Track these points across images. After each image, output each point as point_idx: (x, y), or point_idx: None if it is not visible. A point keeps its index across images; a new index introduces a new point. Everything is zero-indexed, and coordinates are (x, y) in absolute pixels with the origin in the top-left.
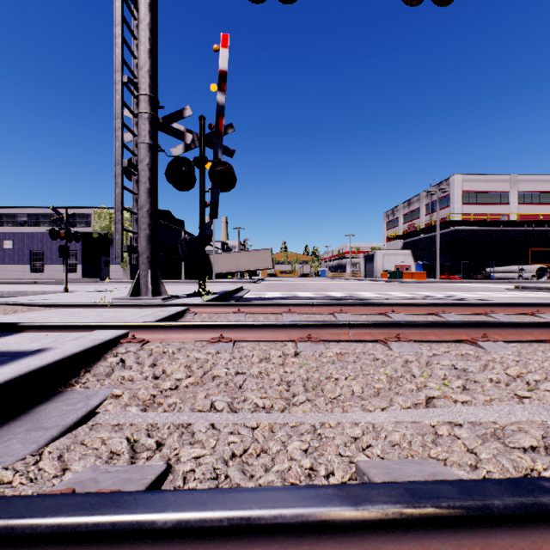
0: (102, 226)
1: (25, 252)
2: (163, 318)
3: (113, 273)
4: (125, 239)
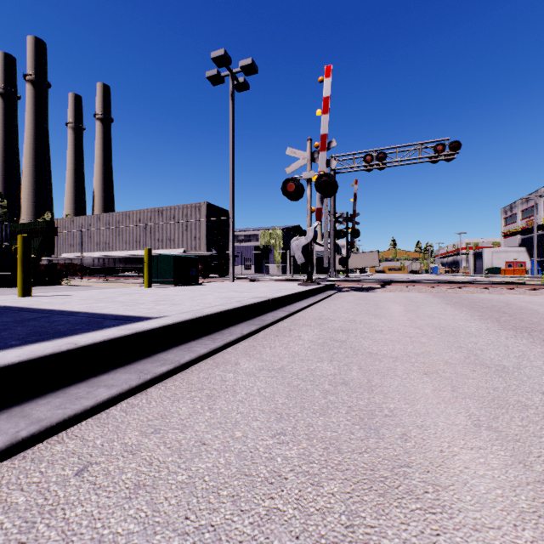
0: (265, 241)
1: None
2: None
3: (271, 270)
4: (279, 249)
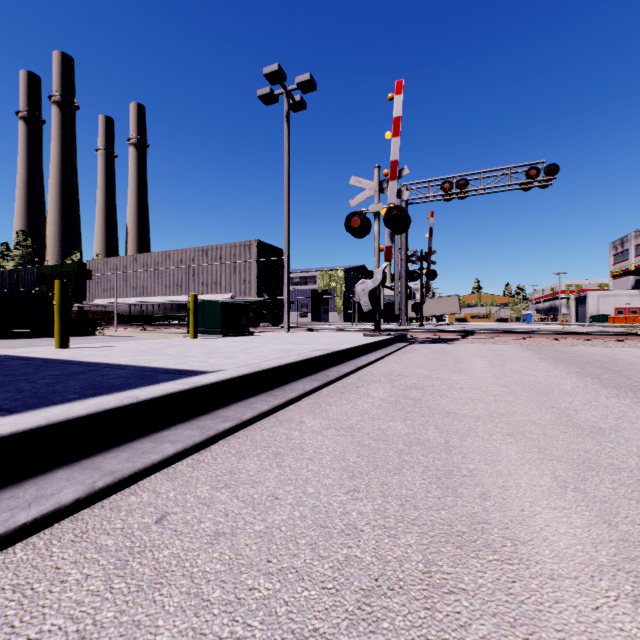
0: (324, 284)
1: None
2: None
3: (332, 318)
4: (340, 293)
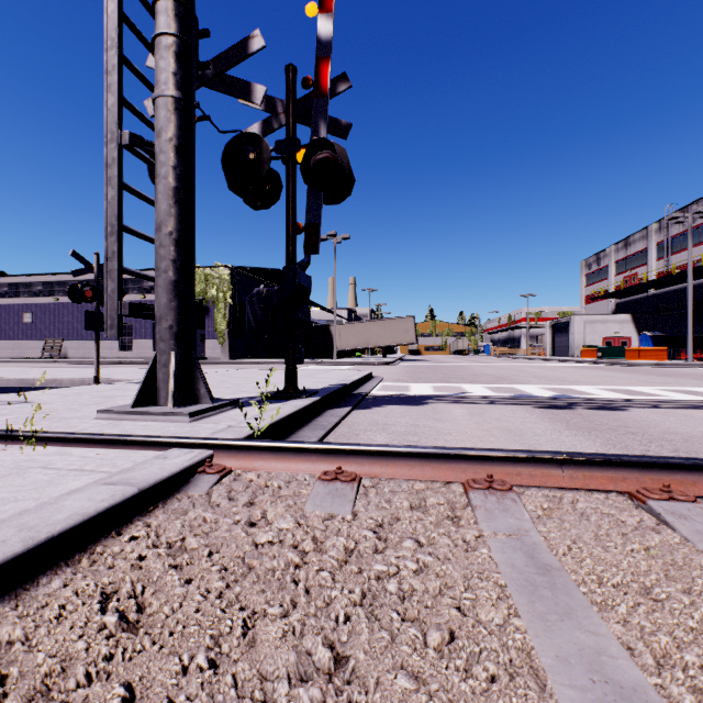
0: (197, 291)
1: None
2: (39, 543)
3: (210, 351)
4: (224, 306)
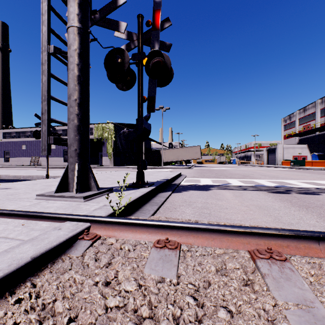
0: (98, 134)
1: (61, 150)
2: None
3: (104, 162)
4: (111, 141)
